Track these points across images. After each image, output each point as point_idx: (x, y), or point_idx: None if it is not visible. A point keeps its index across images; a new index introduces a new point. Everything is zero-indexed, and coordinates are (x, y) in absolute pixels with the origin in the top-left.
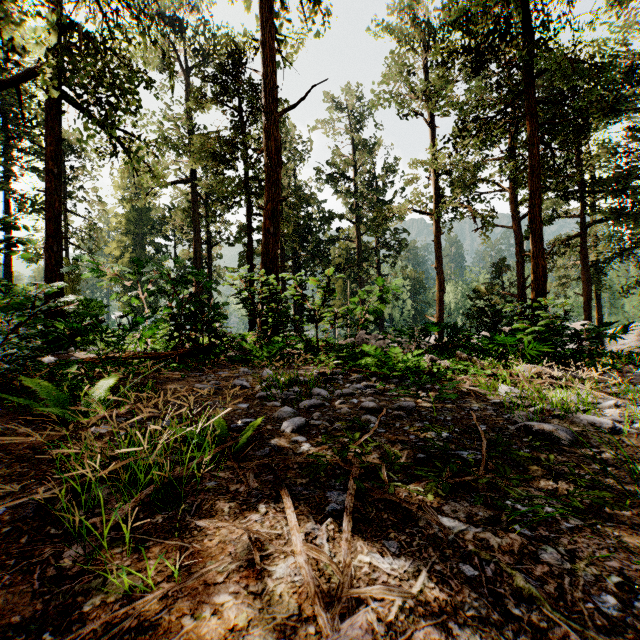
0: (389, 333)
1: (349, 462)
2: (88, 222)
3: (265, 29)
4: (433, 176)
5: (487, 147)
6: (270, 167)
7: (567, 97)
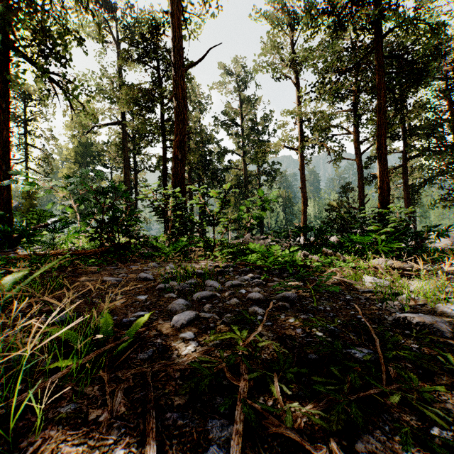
0: (269, 234)
1: (236, 369)
2: (44, 153)
3: (175, 3)
4: (299, 122)
5: (337, 102)
6: (178, 108)
7: (405, 53)
